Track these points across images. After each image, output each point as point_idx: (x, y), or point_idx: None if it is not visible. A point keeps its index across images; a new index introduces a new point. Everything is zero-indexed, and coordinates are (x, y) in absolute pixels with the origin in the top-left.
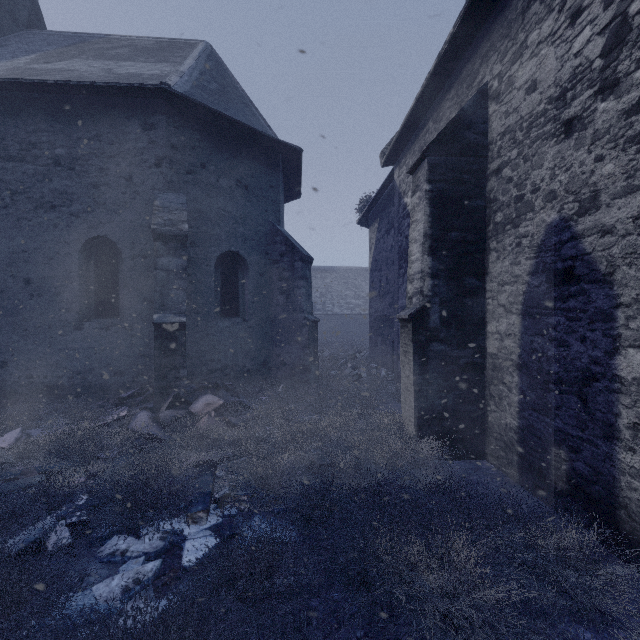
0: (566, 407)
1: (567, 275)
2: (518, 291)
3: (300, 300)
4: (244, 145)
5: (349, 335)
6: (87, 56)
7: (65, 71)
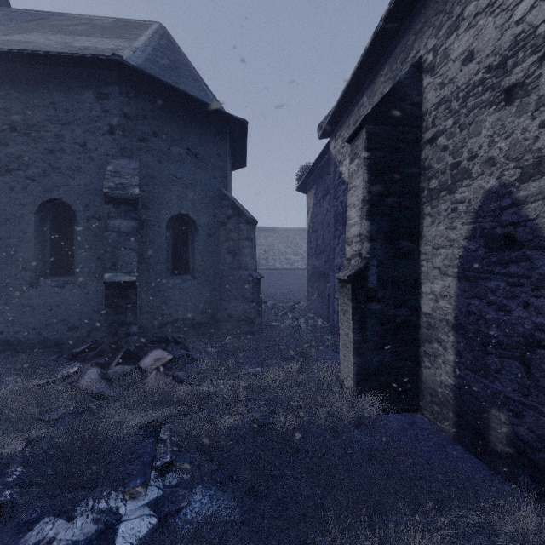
0: (506, 371)
1: (508, 241)
2: (454, 255)
3: (245, 259)
4: (194, 116)
5: (289, 286)
6: (46, 31)
7: (22, 42)
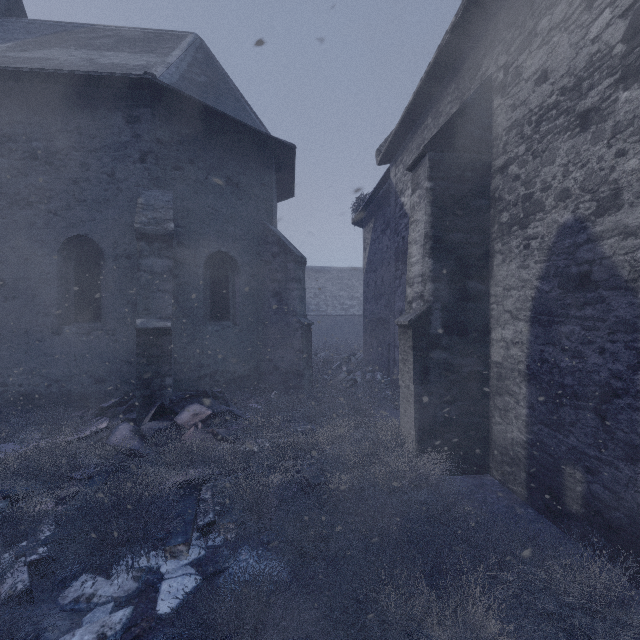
0: (582, 424)
1: (583, 280)
2: (526, 296)
3: (293, 303)
4: (235, 141)
5: (343, 336)
6: (68, 45)
7: (43, 60)
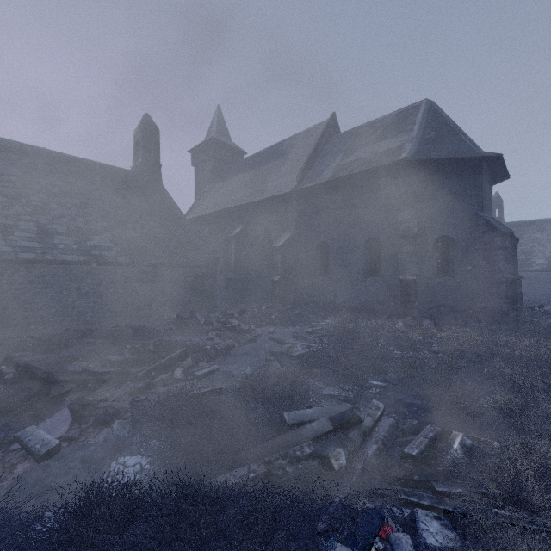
0: None
1: None
2: None
3: (499, 264)
4: (453, 167)
5: None
6: (363, 145)
7: (356, 161)
